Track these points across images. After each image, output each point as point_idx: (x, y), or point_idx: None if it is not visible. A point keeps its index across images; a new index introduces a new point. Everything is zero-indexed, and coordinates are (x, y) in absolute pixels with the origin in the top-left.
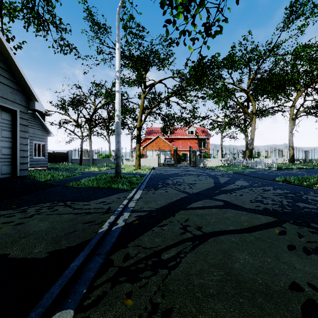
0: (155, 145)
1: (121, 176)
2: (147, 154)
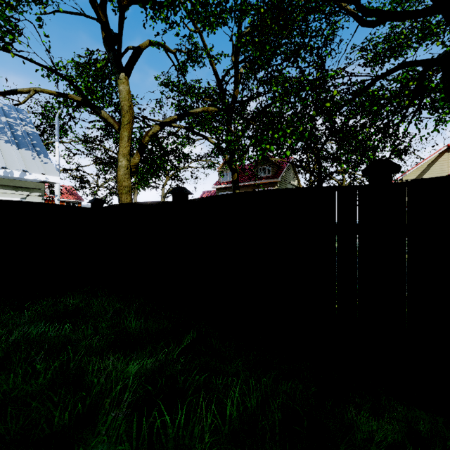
0: None
1: None
2: None
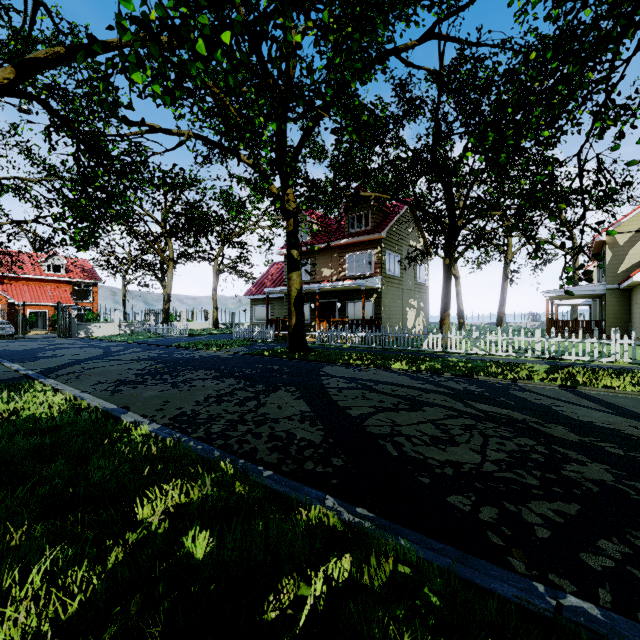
0: None
1: None
2: None
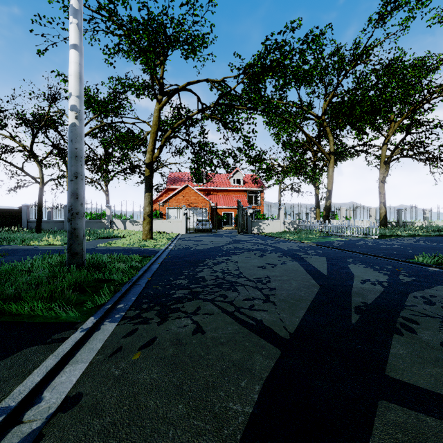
0: (182, 199)
1: (88, 261)
2: (170, 214)
